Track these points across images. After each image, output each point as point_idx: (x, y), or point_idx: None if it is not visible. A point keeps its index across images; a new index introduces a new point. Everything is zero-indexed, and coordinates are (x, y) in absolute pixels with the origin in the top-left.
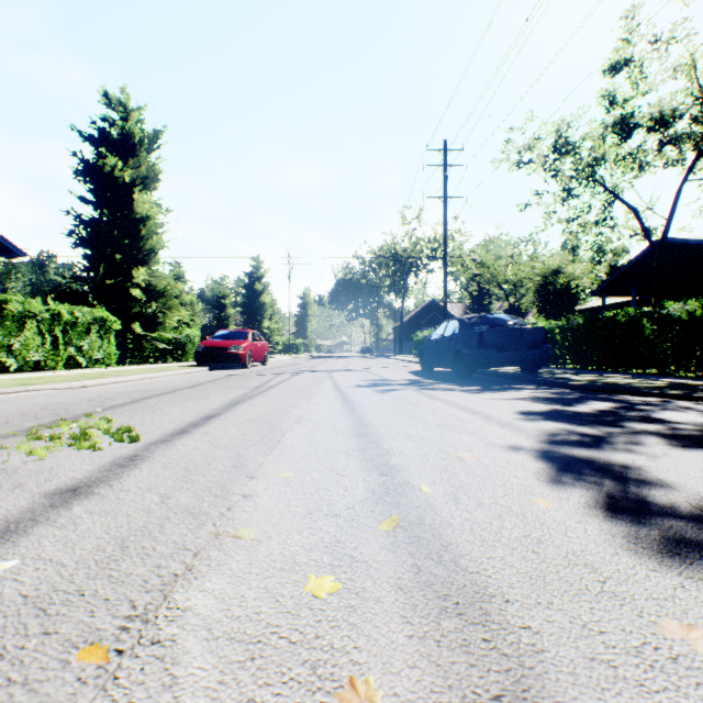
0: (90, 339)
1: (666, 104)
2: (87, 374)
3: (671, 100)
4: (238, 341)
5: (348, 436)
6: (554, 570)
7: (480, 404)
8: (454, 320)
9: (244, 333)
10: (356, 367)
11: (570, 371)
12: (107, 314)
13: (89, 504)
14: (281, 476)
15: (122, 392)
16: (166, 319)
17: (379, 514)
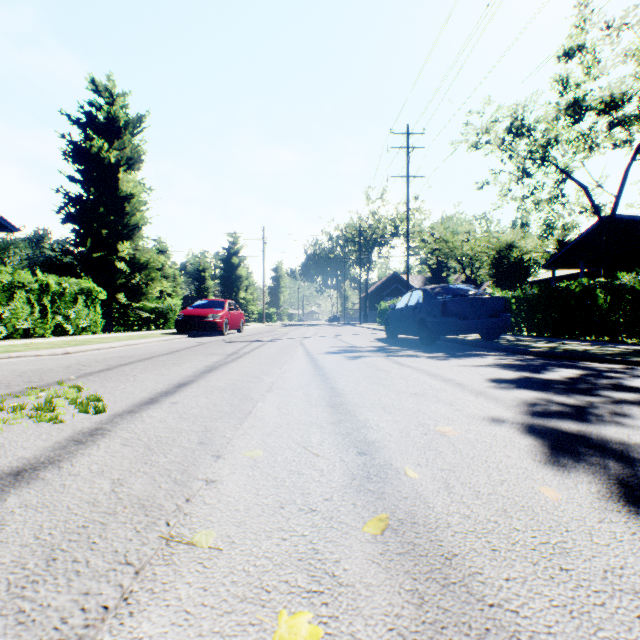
0: (77, 309)
1: (616, 88)
2: (72, 340)
3: (621, 84)
4: (216, 310)
5: (321, 406)
6: (598, 602)
7: (449, 371)
8: (418, 290)
9: (221, 303)
10: (325, 334)
11: (527, 338)
12: (93, 285)
13: (27, 494)
14: (250, 455)
15: (101, 359)
16: (149, 289)
17: (362, 509)
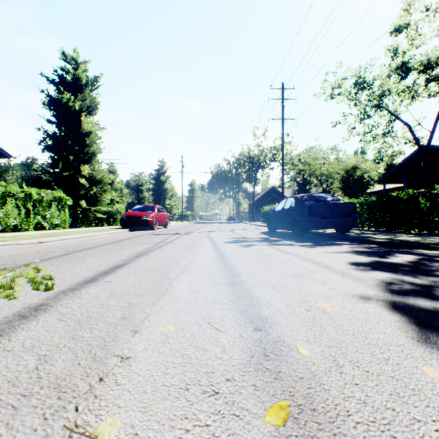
0: (51, 211)
1: (432, 54)
2: (46, 233)
3: (436, 51)
4: (148, 212)
5: (223, 285)
6: None
7: (318, 256)
8: (291, 197)
9: (152, 207)
10: (225, 229)
11: (369, 232)
12: (63, 195)
13: None
14: (162, 330)
15: (63, 246)
16: (102, 198)
17: (262, 391)
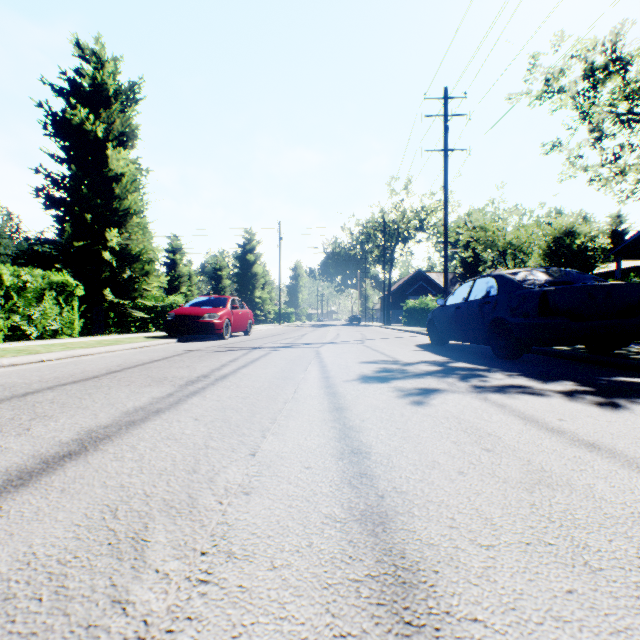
0: (43, 306)
1: None
2: (3, 349)
3: None
4: (215, 308)
5: None
6: None
7: None
8: (485, 277)
9: (222, 299)
10: (348, 338)
11: None
12: (67, 278)
13: None
14: None
15: None
16: (141, 285)
17: None
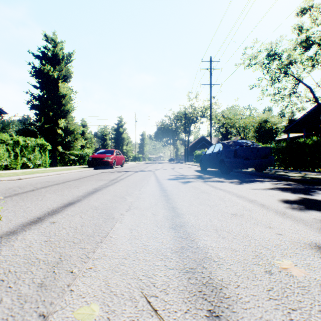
0: (35, 154)
1: None
2: (28, 171)
3: None
4: (109, 155)
5: (165, 228)
6: None
7: (249, 193)
8: (219, 143)
9: (112, 151)
10: (167, 168)
11: (281, 170)
12: (44, 142)
13: None
14: (81, 317)
15: (34, 183)
16: (74, 144)
17: None
